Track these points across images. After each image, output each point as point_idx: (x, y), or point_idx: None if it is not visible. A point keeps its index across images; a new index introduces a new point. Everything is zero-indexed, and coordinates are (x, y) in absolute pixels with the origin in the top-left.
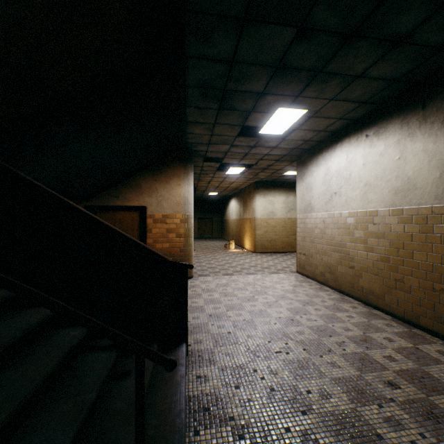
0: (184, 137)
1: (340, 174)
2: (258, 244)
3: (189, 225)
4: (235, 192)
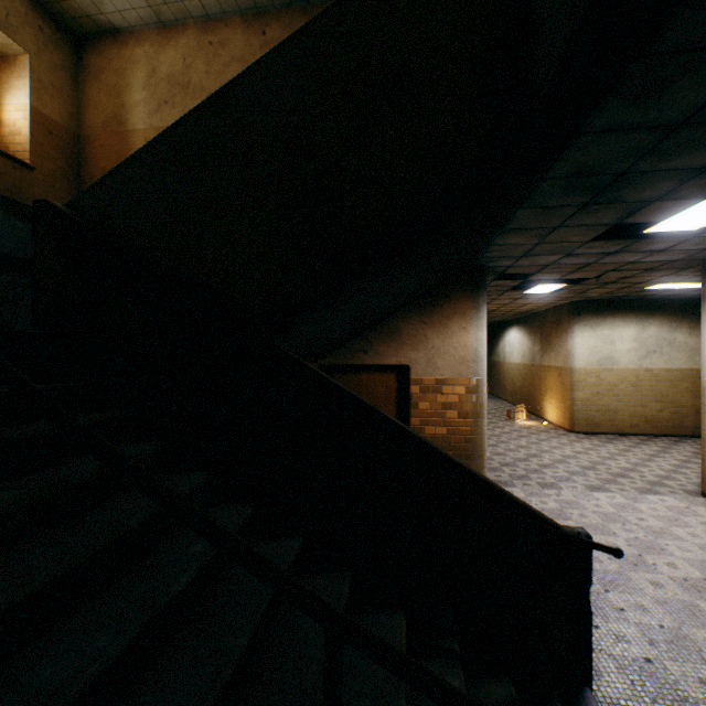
0: (483, 250)
1: None
2: (579, 417)
3: (480, 397)
4: (519, 316)
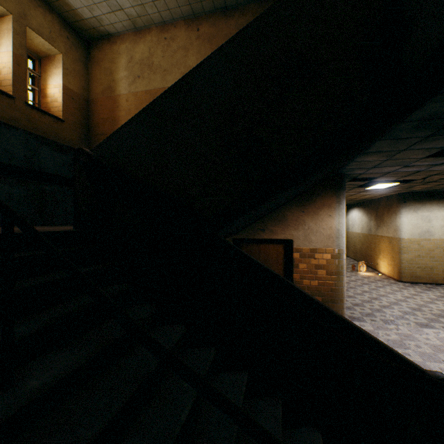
0: (345, 165)
1: None
2: (405, 271)
3: (341, 261)
4: (359, 201)
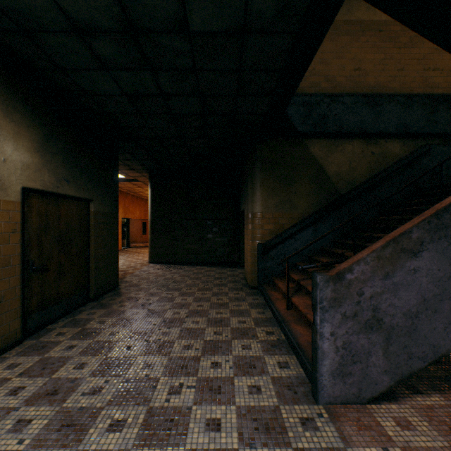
0: None
1: None
2: None
3: None
4: None
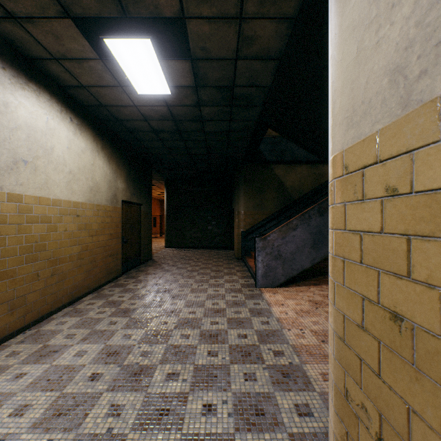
0: (307, 3)
1: (37, 136)
2: None
3: None
4: None
